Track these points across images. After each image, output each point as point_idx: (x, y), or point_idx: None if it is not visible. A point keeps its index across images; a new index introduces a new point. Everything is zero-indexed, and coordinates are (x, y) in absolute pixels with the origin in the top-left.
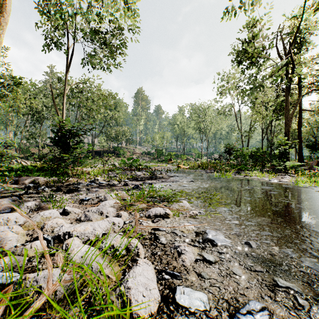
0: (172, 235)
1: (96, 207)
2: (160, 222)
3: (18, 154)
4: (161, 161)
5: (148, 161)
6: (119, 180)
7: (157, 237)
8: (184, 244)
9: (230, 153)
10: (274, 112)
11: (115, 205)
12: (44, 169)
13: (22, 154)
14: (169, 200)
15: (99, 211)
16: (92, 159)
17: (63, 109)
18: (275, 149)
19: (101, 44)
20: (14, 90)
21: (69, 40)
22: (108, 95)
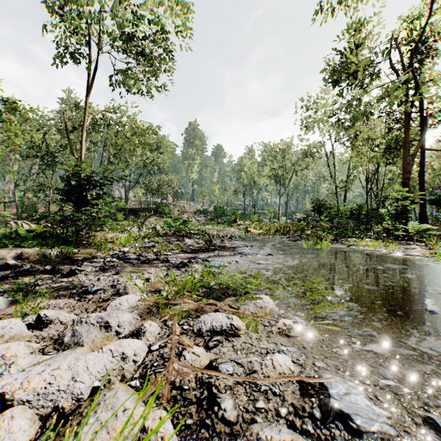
0: (248, 390)
1: (98, 314)
2: (222, 348)
3: (20, 213)
4: (222, 222)
5: (204, 222)
6: (157, 253)
7: (214, 398)
8: (283, 436)
9: (320, 211)
10: (384, 153)
11: (140, 303)
12: (47, 235)
13: (26, 213)
14: (237, 292)
15: (103, 322)
16: (126, 220)
17: (81, 148)
18: (390, 205)
19: (137, 55)
20: (7, 120)
21: (89, 49)
22: (146, 129)
